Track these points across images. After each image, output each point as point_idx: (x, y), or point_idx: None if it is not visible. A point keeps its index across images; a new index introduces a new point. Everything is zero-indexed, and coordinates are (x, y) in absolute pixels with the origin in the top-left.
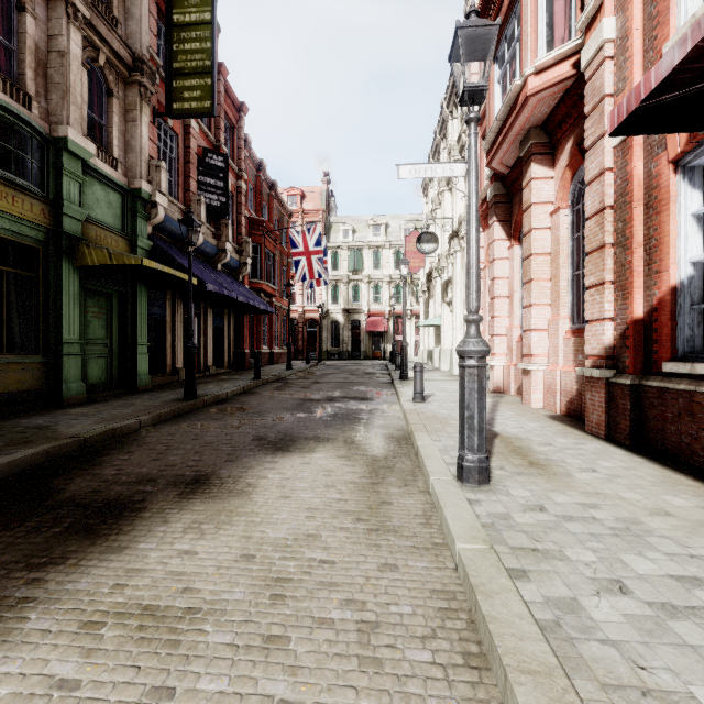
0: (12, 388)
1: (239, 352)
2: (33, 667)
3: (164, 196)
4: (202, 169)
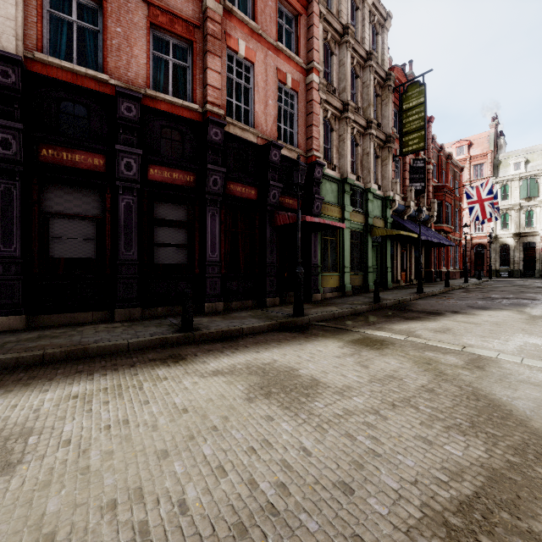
0: (356, 284)
1: (427, 271)
2: (449, 322)
3: (398, 195)
4: (411, 171)
